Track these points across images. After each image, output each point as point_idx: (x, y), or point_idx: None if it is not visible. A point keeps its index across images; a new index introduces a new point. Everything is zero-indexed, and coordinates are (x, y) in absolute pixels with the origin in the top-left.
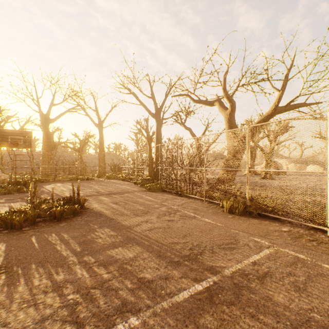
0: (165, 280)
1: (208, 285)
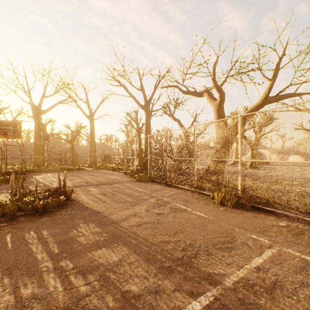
0: (155, 295)
1: (208, 302)
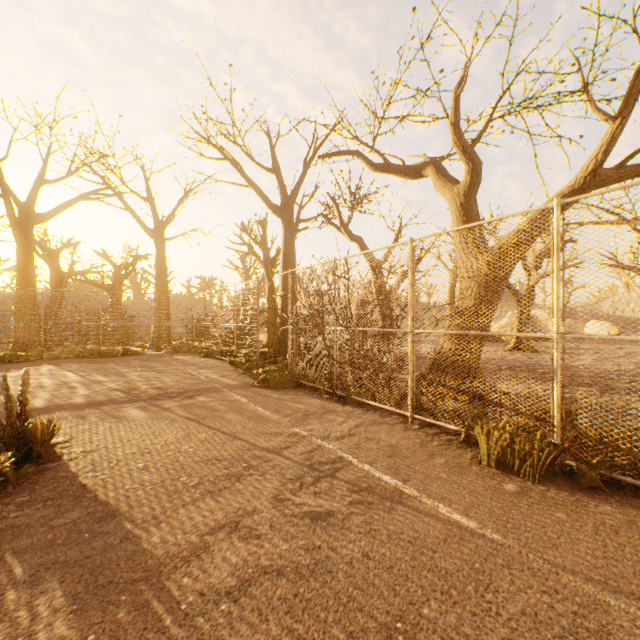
0: None
1: None
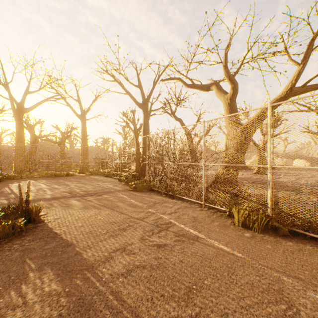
0: None
1: None
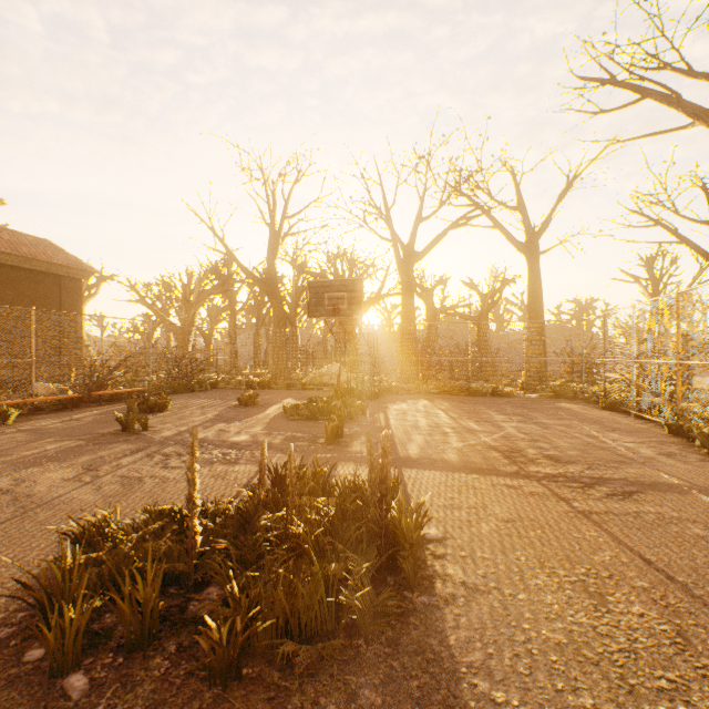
0: None
1: None
